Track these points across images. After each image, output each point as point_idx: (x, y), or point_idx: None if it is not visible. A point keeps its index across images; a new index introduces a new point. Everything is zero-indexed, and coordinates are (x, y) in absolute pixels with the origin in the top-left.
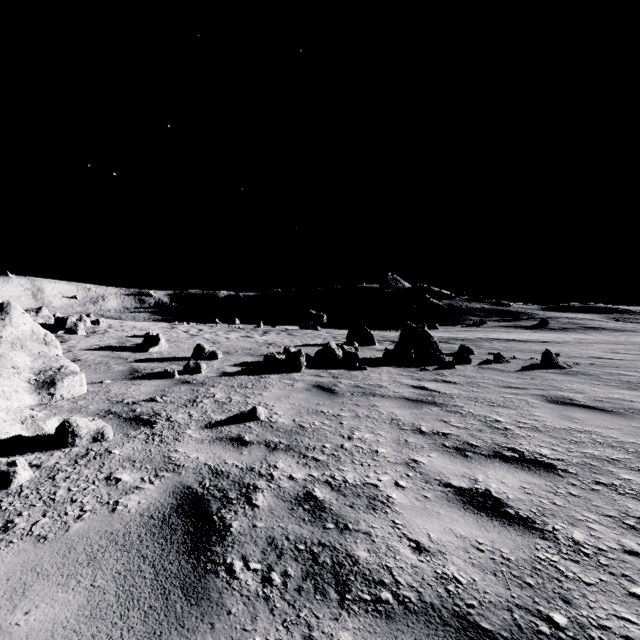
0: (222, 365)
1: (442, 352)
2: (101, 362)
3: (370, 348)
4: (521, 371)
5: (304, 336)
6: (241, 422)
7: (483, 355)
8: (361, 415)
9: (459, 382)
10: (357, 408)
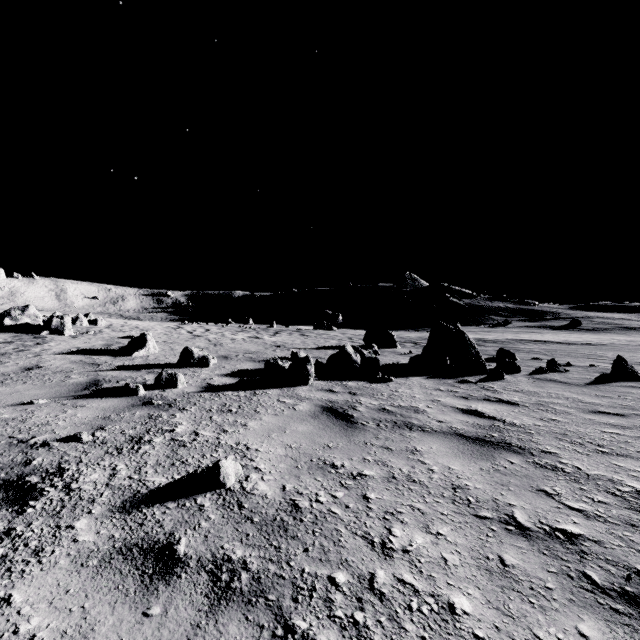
0: (211, 374)
1: (482, 358)
2: (63, 370)
3: (391, 351)
4: (593, 384)
5: (317, 337)
6: (190, 493)
7: (528, 361)
8: (398, 475)
9: (522, 403)
10: (389, 457)
